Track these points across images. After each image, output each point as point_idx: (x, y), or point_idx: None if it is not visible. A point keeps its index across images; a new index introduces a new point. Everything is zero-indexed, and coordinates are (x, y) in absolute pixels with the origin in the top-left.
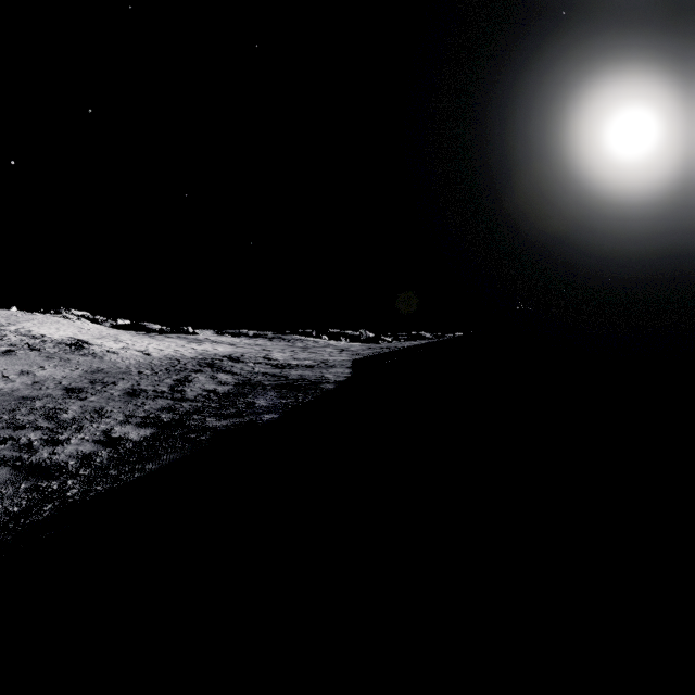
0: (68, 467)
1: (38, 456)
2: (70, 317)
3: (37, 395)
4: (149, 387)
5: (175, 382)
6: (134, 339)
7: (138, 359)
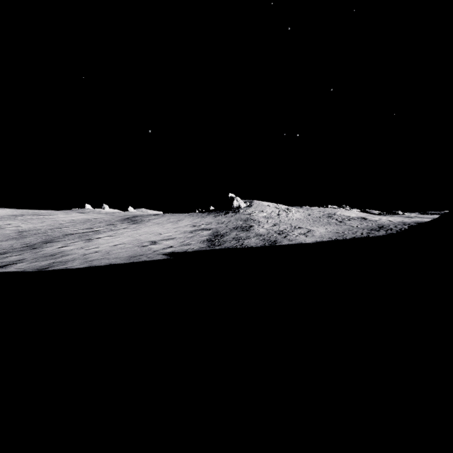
0: (395, 232)
1: (388, 231)
2: (347, 209)
3: (372, 227)
4: (400, 226)
5: (408, 226)
6: (378, 217)
7: (389, 222)
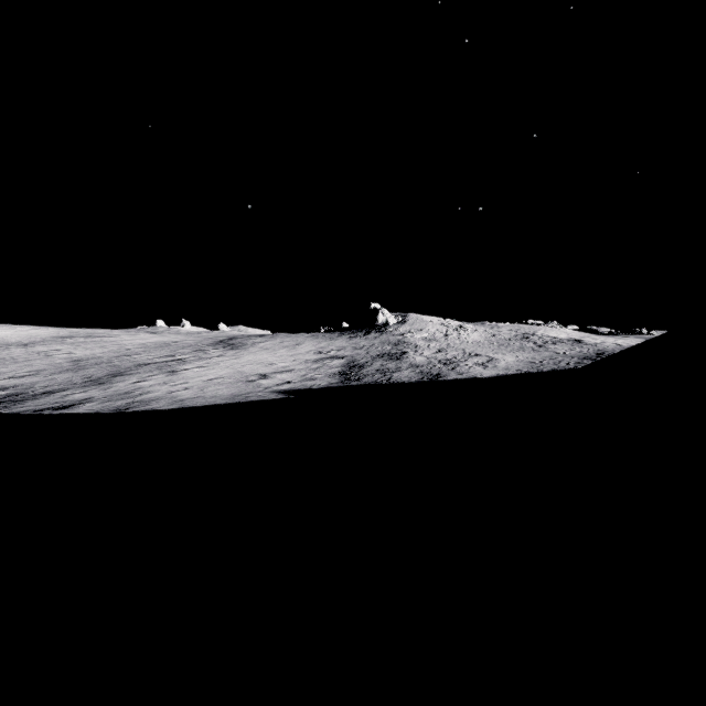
0: None
1: None
2: (554, 326)
3: (586, 355)
4: None
5: None
6: (602, 338)
7: (615, 347)
